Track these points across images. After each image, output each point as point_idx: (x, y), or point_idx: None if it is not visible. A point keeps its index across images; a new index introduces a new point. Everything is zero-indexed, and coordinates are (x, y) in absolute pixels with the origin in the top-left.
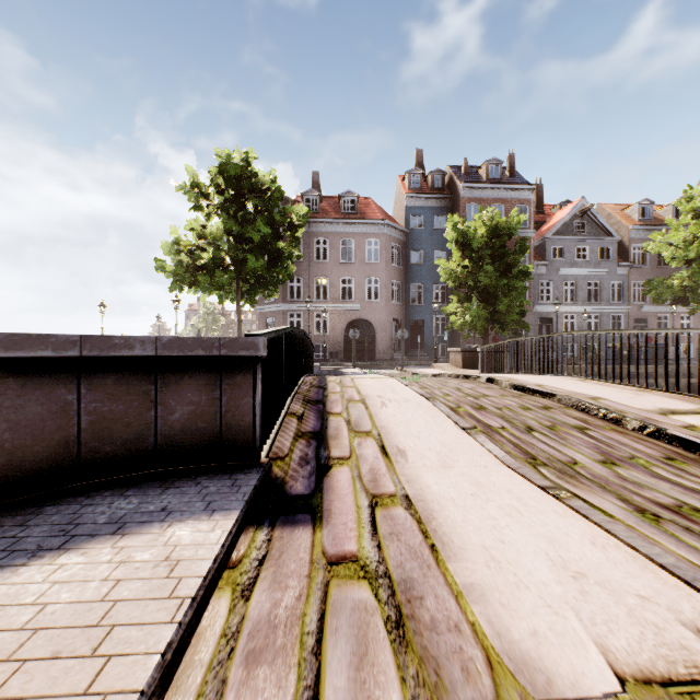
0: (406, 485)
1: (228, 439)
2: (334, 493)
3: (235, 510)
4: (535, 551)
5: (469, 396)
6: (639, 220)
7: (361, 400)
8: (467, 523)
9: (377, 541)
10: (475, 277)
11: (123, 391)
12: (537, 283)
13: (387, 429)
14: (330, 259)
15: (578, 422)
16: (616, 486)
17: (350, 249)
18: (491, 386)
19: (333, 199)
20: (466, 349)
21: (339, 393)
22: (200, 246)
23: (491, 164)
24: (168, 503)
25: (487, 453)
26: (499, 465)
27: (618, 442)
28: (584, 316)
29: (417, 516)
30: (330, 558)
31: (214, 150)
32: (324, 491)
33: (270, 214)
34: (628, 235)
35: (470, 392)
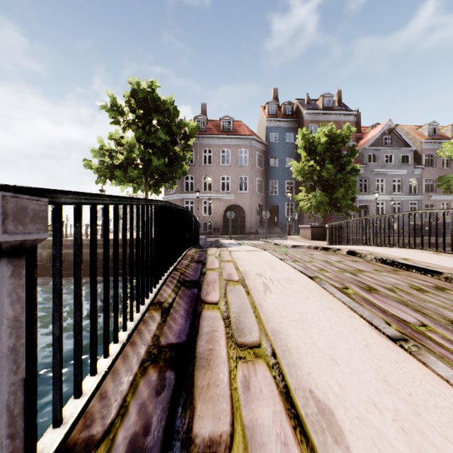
0: None
1: None
2: None
3: None
4: None
5: (345, 271)
6: (428, 136)
7: (240, 281)
8: None
9: None
10: (318, 173)
11: None
12: (358, 180)
13: (282, 337)
14: (214, 163)
15: None
16: None
17: (227, 157)
18: (356, 259)
19: (215, 122)
20: (314, 225)
21: (217, 269)
22: (119, 151)
23: (326, 97)
24: None
25: None
26: None
27: None
28: (391, 203)
29: None
30: None
31: (128, 79)
32: None
33: (169, 127)
34: (421, 146)
35: (342, 265)
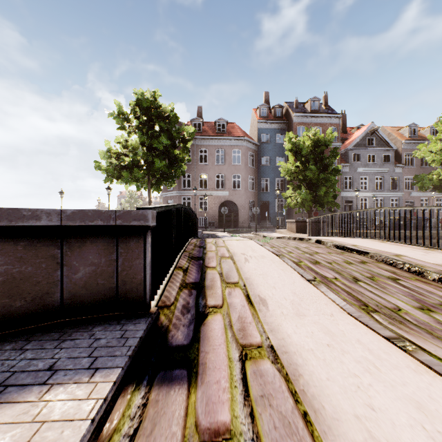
0: (269, 334)
1: (123, 293)
2: (208, 344)
3: (116, 368)
4: (410, 424)
5: (306, 253)
6: (408, 137)
7: (230, 257)
8: (332, 381)
9: (250, 408)
10: (303, 173)
11: (31, 254)
12: (343, 178)
13: (250, 280)
14: (209, 162)
15: (390, 274)
16: (440, 332)
17: (222, 156)
18: (319, 246)
19: (210, 124)
20: (298, 220)
21: (214, 251)
22: (124, 153)
23: (313, 101)
24: (58, 359)
25: (330, 302)
26: (342, 313)
27: (426, 290)
28: (373, 199)
29: (284, 372)
30: (203, 434)
31: (133, 90)
32: (200, 341)
33: (170, 132)
34: (401, 147)
35: (306, 250)
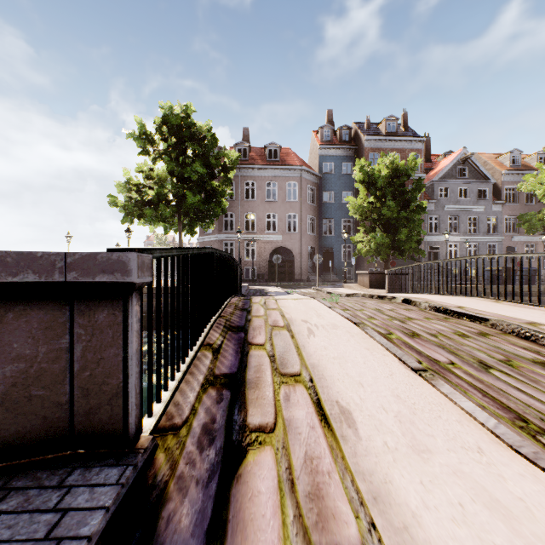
0: (374, 511)
1: (83, 412)
2: None
3: None
4: None
5: (394, 319)
6: (510, 166)
7: (286, 326)
8: None
9: None
10: (379, 211)
11: None
12: (427, 218)
13: (320, 369)
14: (257, 198)
15: (532, 355)
16: None
17: (274, 191)
18: (410, 307)
19: (259, 150)
20: (372, 272)
21: (263, 316)
22: (148, 186)
23: (389, 120)
24: None
25: (465, 416)
26: (498, 445)
27: None
28: (466, 245)
29: None
30: None
31: (159, 103)
32: (226, 538)
33: (206, 158)
34: (501, 178)
35: (393, 314)
